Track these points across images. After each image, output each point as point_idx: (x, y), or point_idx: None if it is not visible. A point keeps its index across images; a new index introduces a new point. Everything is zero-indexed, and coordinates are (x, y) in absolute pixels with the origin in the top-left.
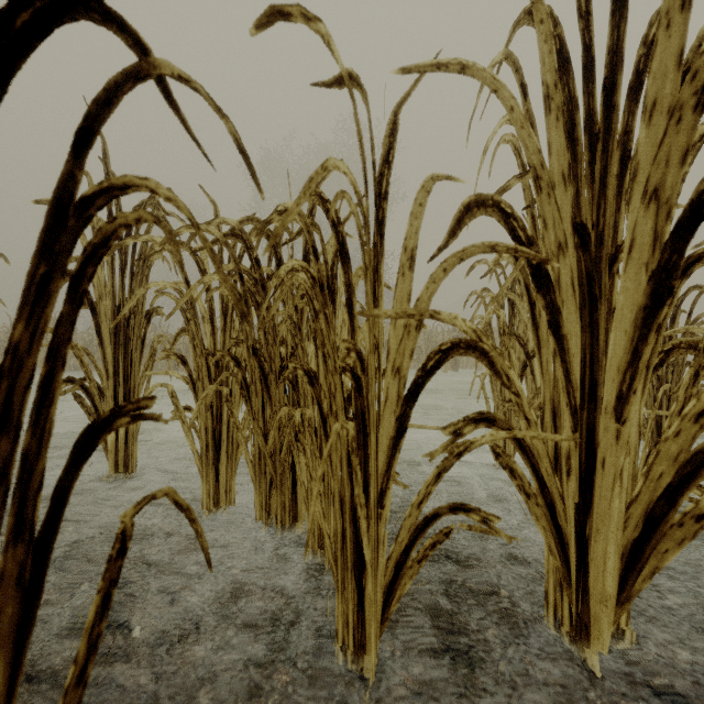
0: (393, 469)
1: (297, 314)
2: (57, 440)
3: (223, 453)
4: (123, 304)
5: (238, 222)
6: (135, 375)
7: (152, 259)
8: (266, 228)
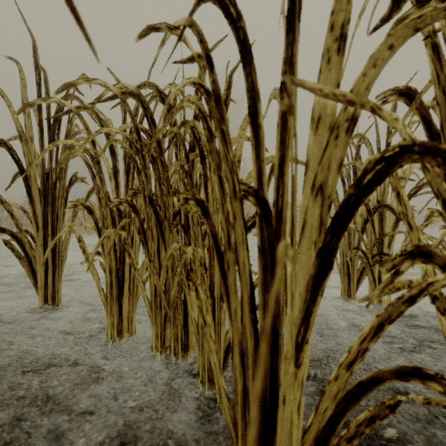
0: (312, 317)
1: (188, 163)
2: (12, 279)
3: (126, 290)
4: (51, 171)
5: (136, 87)
6: (60, 227)
7: (72, 133)
8: (156, 58)
